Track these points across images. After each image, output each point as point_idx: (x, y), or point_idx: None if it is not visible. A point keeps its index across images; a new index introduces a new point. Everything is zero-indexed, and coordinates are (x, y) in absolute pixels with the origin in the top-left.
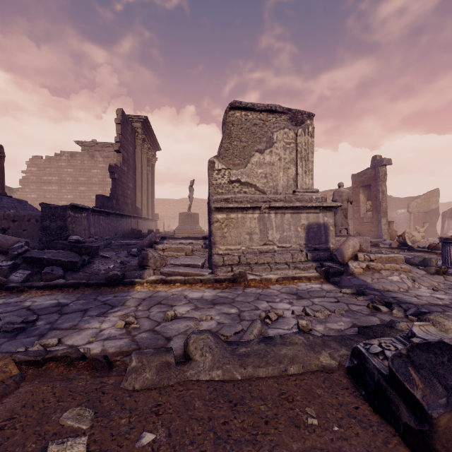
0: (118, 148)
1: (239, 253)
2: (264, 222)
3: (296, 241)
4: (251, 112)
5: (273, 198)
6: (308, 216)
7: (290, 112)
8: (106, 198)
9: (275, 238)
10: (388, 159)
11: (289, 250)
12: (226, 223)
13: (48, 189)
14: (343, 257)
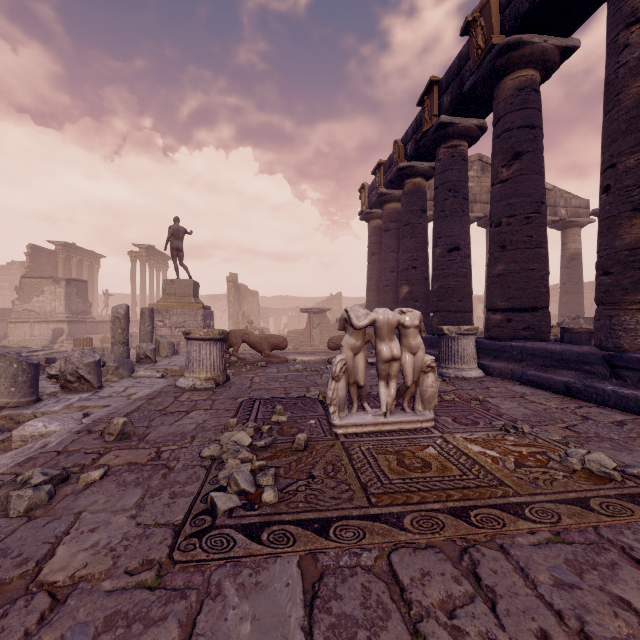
0: (25, 273)
1: (17, 340)
2: (32, 327)
3: (48, 336)
4: (33, 279)
5: (39, 317)
6: (55, 325)
7: (53, 278)
8: (8, 310)
9: (38, 334)
10: (229, 277)
11: (42, 339)
12: (14, 328)
13: (1, 294)
14: (57, 342)
